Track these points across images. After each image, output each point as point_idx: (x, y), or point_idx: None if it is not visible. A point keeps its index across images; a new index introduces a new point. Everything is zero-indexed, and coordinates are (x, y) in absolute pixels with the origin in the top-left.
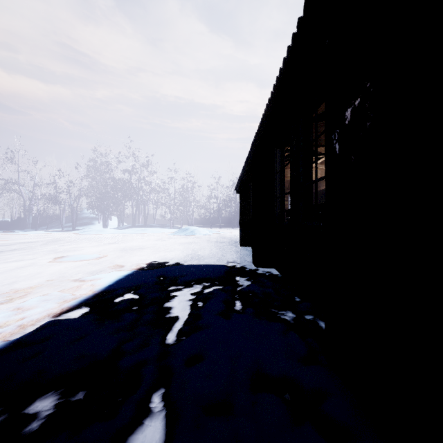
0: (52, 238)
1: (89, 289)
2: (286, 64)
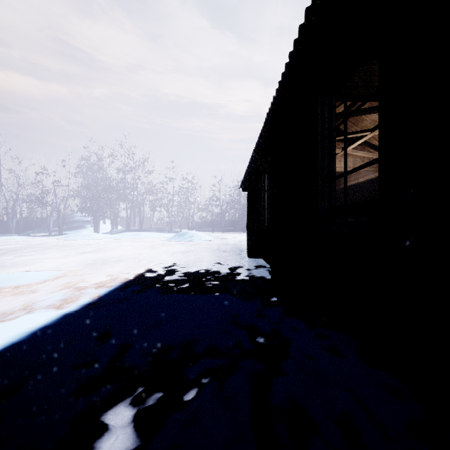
0: (24, 245)
1: None
2: None
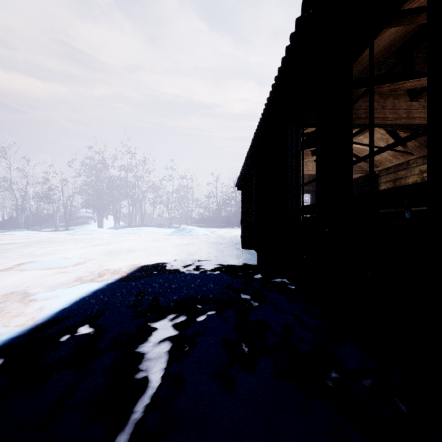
0: (40, 239)
1: (33, 316)
2: None
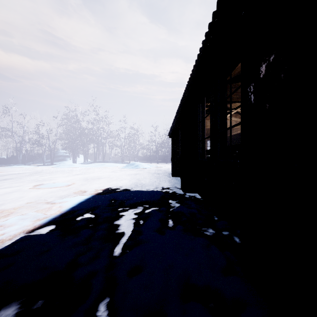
0: (36, 170)
1: (58, 210)
2: (208, 37)
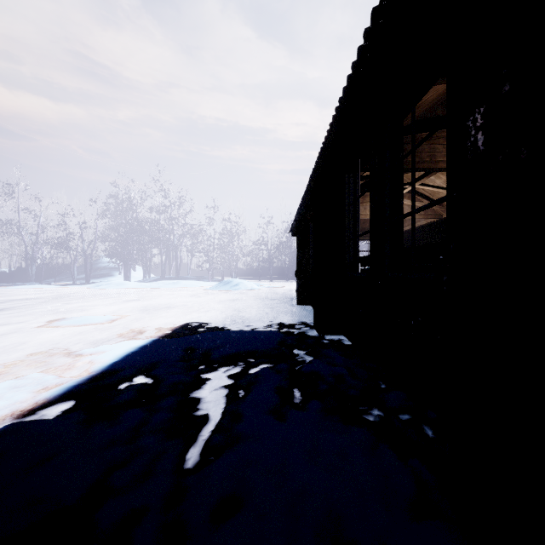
0: (58, 294)
1: (85, 369)
2: (369, 39)
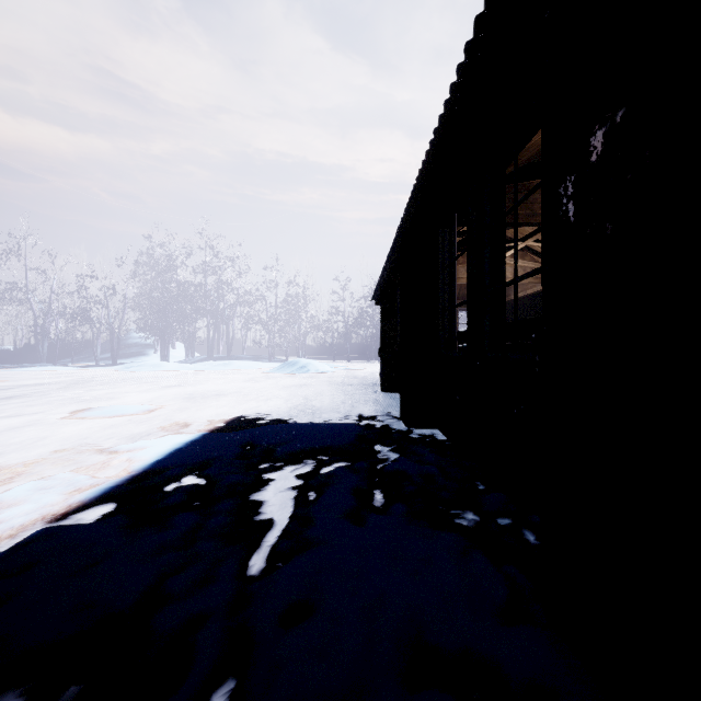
0: (78, 378)
1: (123, 468)
2: (463, 75)
